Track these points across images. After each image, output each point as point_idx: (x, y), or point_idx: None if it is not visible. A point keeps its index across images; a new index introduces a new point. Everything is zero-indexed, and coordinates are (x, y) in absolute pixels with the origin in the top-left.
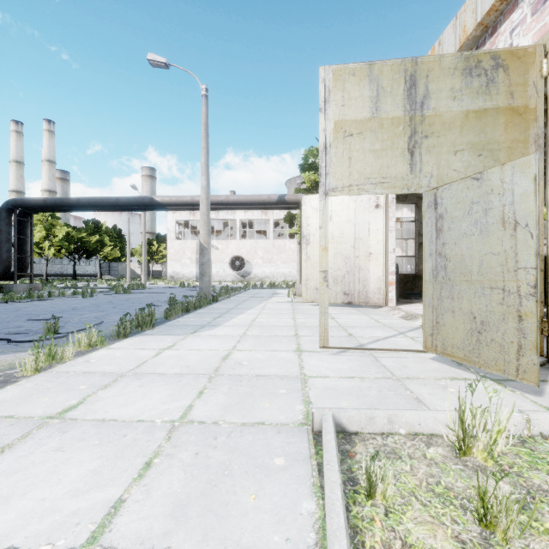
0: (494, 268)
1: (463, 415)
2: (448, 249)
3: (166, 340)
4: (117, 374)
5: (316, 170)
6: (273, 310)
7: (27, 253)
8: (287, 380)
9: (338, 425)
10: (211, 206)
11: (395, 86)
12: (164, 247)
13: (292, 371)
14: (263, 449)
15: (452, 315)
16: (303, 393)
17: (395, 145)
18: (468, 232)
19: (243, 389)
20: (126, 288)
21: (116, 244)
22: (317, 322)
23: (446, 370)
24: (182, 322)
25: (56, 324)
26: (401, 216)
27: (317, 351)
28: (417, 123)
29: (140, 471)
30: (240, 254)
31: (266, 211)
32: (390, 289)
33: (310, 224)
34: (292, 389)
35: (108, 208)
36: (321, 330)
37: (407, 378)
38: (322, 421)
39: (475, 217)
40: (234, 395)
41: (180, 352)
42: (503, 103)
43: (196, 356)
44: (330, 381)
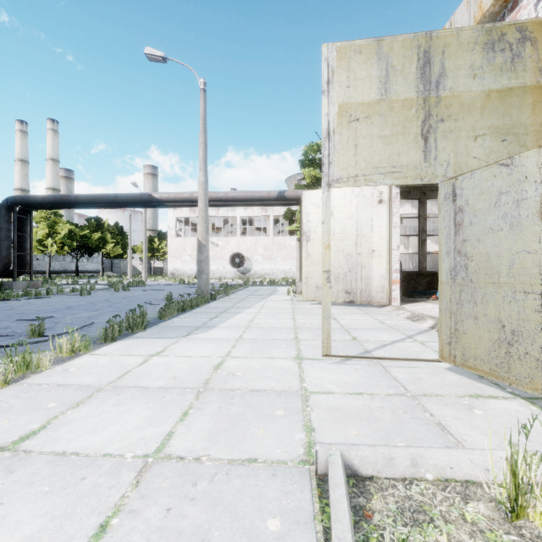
0: (529, 268)
1: (516, 466)
2: (469, 246)
3: (157, 344)
4: (95, 387)
5: (317, 166)
6: (272, 309)
7: (26, 250)
8: (286, 397)
9: (348, 468)
10: (210, 202)
11: (406, 64)
12: (165, 244)
13: (292, 385)
14: (254, 502)
15: (475, 322)
16: (304, 415)
17: (407, 130)
18: (495, 226)
19: (234, 408)
20: (126, 285)
21: (118, 241)
22: (318, 323)
23: (467, 384)
24: (176, 322)
25: (40, 326)
26: (402, 213)
27: (319, 358)
28: (431, 106)
29: (90, 540)
30: (240, 251)
31: (266, 208)
32: (394, 288)
33: (311, 220)
34: (292, 410)
35: (107, 205)
36: (323, 337)
37: (424, 395)
38: (329, 466)
39: (504, 209)
40: (223, 417)
41: (169, 360)
42: (531, 81)
43: (185, 364)
44: (335, 398)
